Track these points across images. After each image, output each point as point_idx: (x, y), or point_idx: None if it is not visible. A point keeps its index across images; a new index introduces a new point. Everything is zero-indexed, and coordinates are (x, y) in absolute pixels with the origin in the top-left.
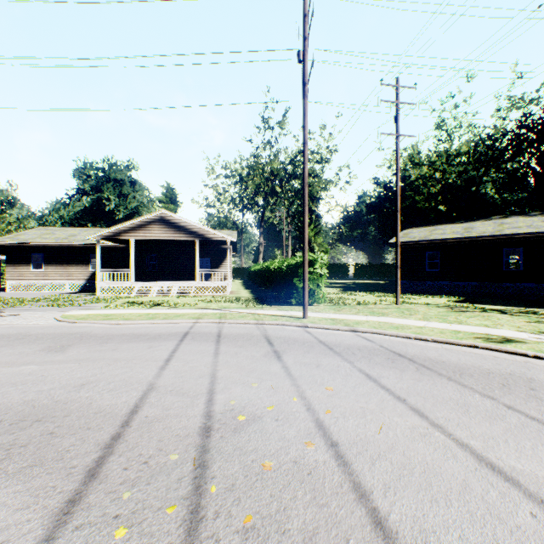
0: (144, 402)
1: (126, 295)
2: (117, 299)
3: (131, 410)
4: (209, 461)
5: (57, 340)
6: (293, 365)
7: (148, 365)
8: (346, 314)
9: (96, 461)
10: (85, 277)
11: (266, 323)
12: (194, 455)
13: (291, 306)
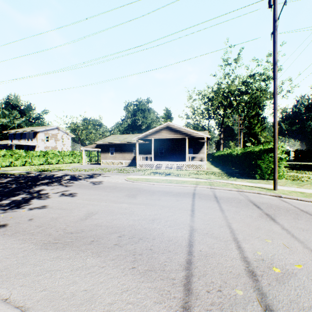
0: (193, 239)
1: (149, 168)
2: (147, 170)
3: (188, 243)
4: (272, 306)
5: (129, 191)
6: (291, 228)
7: (182, 212)
8: (311, 189)
9: (185, 278)
10: (130, 158)
11: (244, 191)
12: (254, 295)
13: (256, 180)
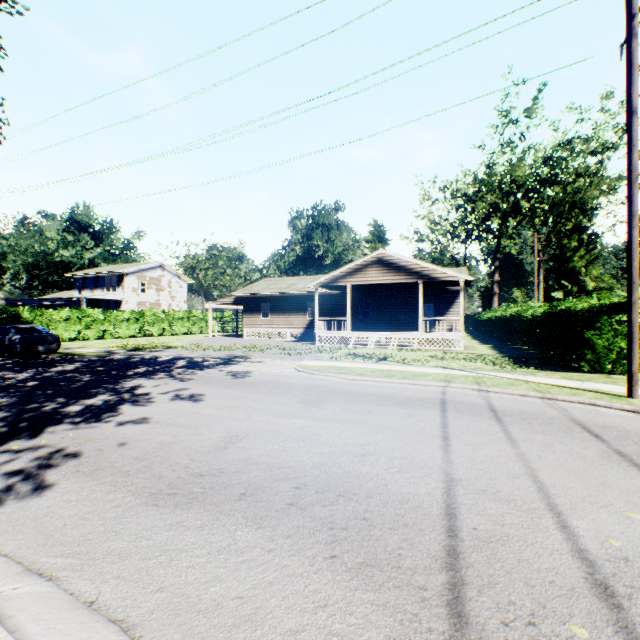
0: (454, 501)
1: (342, 345)
2: (337, 350)
3: (444, 509)
4: None
5: (306, 392)
6: None
7: (422, 441)
8: None
9: (447, 588)
10: (302, 326)
11: (558, 398)
12: None
13: (581, 373)
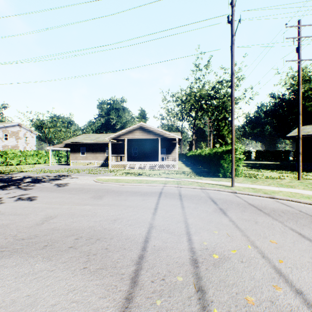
0: (150, 235)
1: (123, 168)
2: (119, 171)
3: (144, 239)
4: (204, 287)
5: (97, 192)
6: (237, 220)
7: (145, 211)
8: (261, 185)
9: (134, 272)
10: (103, 159)
11: (207, 188)
12: (192, 280)
13: (219, 178)
